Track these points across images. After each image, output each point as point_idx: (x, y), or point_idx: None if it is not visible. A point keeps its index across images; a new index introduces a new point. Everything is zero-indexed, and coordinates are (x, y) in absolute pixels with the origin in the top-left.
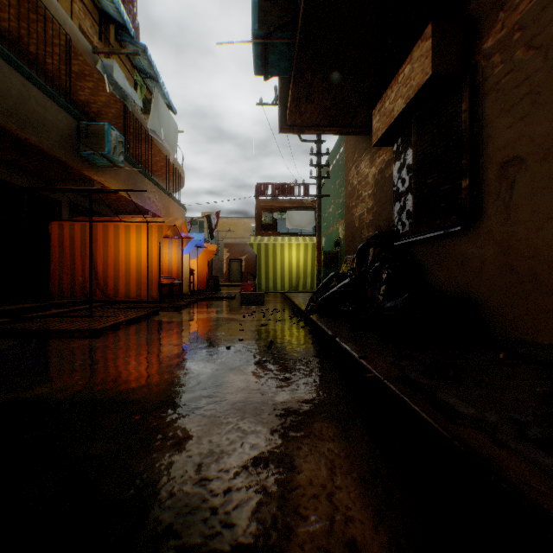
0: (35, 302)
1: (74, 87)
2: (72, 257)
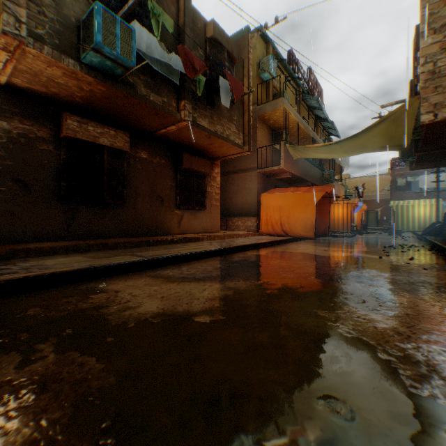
0: None
1: None
2: None
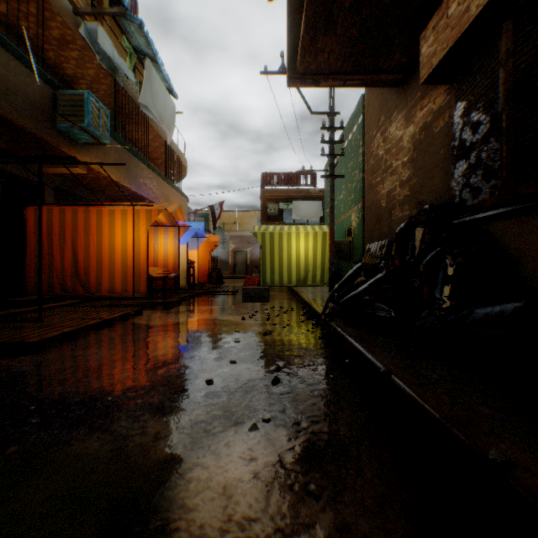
0: None
1: (58, 58)
2: (49, 246)
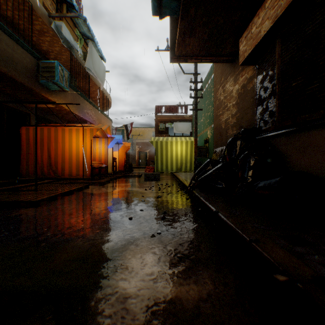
0: (5, 179)
1: (38, 41)
2: (34, 149)
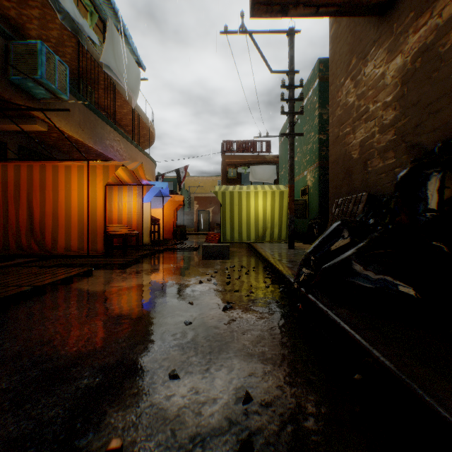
0: None
1: (20, 18)
2: (5, 203)
